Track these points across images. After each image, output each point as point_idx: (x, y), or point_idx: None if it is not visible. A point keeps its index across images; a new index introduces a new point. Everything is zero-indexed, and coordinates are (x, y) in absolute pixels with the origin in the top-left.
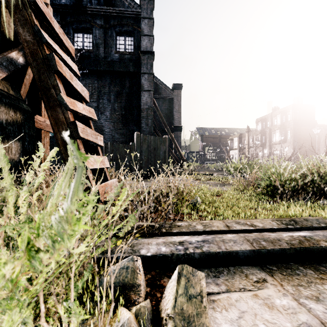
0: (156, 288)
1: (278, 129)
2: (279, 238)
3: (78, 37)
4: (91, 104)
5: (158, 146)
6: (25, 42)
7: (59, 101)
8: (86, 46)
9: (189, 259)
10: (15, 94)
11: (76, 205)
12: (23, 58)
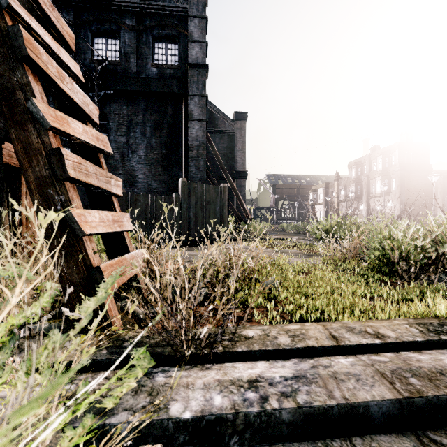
0: None
1: (379, 176)
2: (440, 369)
3: (100, 43)
4: (118, 140)
5: (213, 199)
6: None
7: (31, 112)
8: (110, 57)
9: (270, 424)
10: None
11: None
12: None
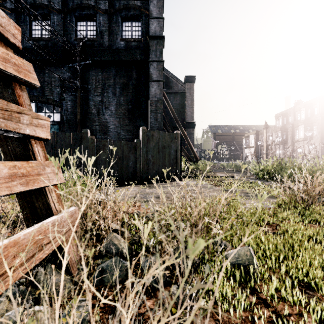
0: None
1: (302, 124)
2: None
3: (81, 25)
4: (95, 99)
5: (168, 143)
6: None
7: None
8: (89, 35)
9: None
10: None
11: None
12: None
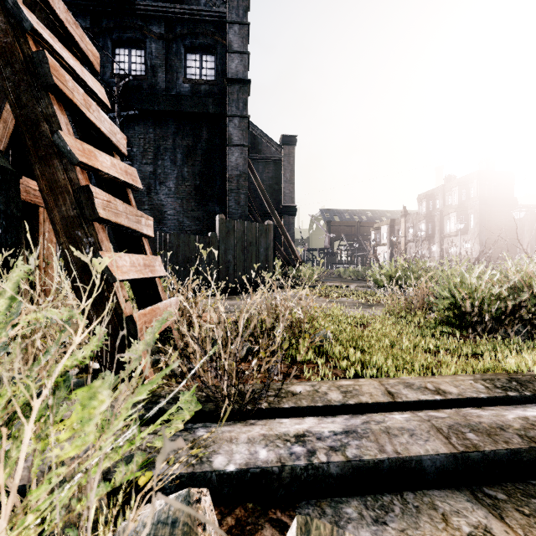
0: None
1: (454, 211)
2: (501, 425)
3: (122, 54)
4: (144, 169)
5: (256, 239)
6: None
7: (57, 146)
8: (134, 70)
9: (318, 478)
10: None
11: None
12: None
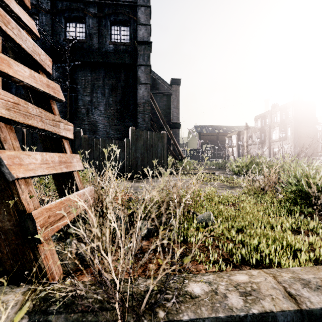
0: None
1: (278, 126)
2: None
3: (71, 26)
4: (84, 99)
5: (155, 142)
6: None
7: None
8: (78, 37)
9: None
10: None
11: None
12: None
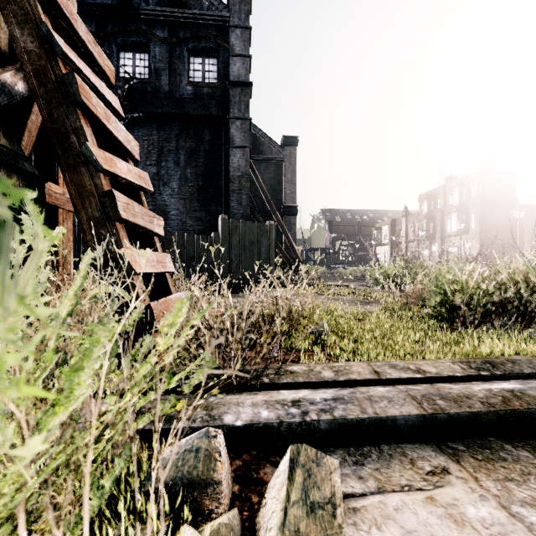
0: (251, 486)
1: (455, 211)
2: (467, 394)
3: (126, 57)
4: (148, 170)
5: (257, 238)
6: (25, 53)
7: (84, 156)
8: (138, 74)
9: (310, 432)
10: (10, 145)
11: (3, 331)
12: (25, 84)
